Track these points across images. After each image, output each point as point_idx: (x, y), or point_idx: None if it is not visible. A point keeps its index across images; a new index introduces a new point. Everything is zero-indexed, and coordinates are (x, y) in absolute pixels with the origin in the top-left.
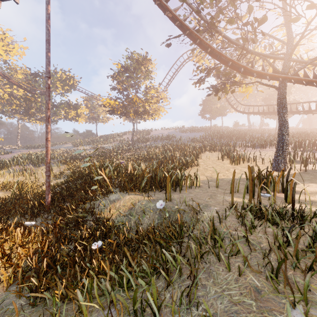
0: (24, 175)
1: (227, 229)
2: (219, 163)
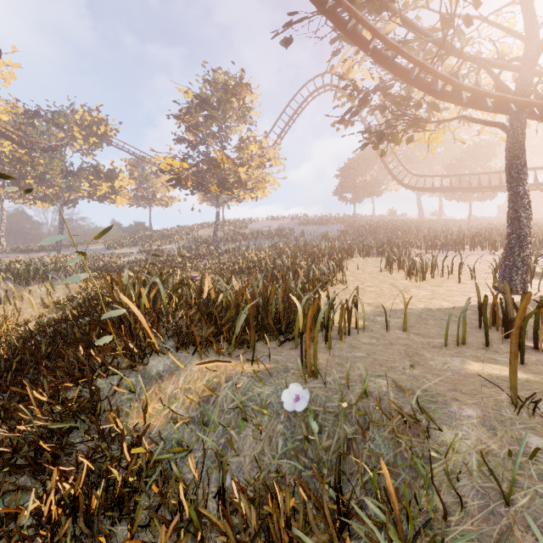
0: None
1: None
2: (384, 278)
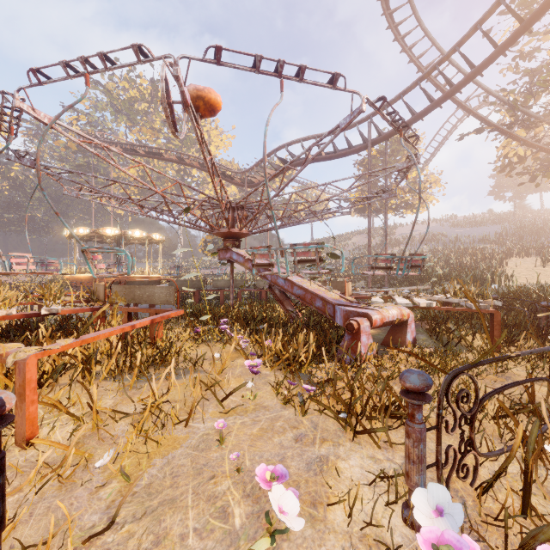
0: None
1: None
2: (537, 271)
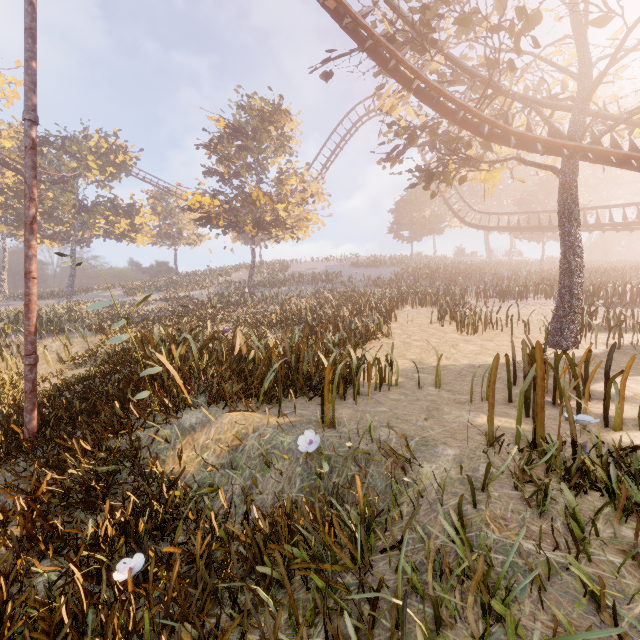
0: (3, 357)
1: (500, 530)
2: (434, 331)
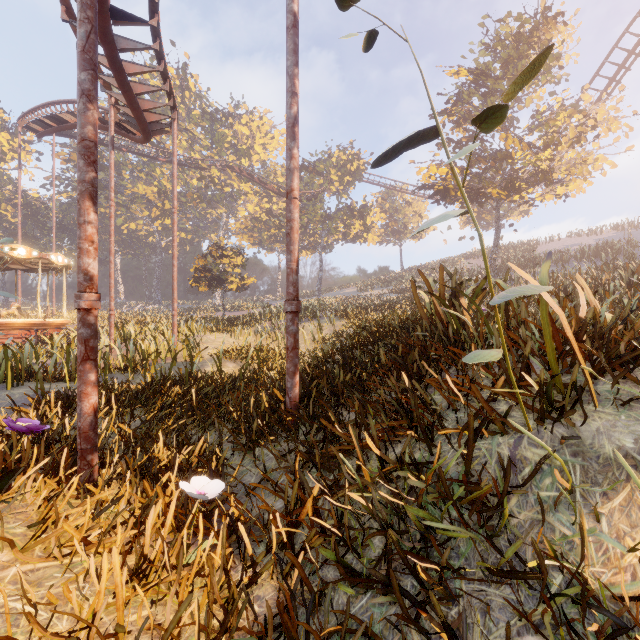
0: (276, 337)
1: None
2: None
